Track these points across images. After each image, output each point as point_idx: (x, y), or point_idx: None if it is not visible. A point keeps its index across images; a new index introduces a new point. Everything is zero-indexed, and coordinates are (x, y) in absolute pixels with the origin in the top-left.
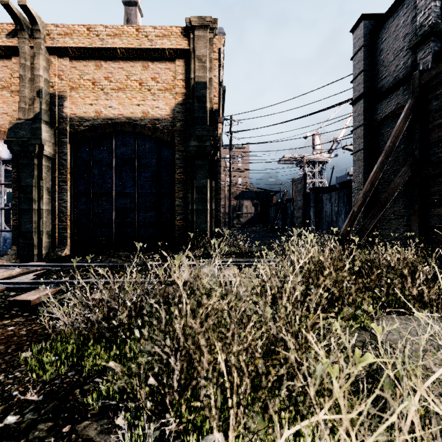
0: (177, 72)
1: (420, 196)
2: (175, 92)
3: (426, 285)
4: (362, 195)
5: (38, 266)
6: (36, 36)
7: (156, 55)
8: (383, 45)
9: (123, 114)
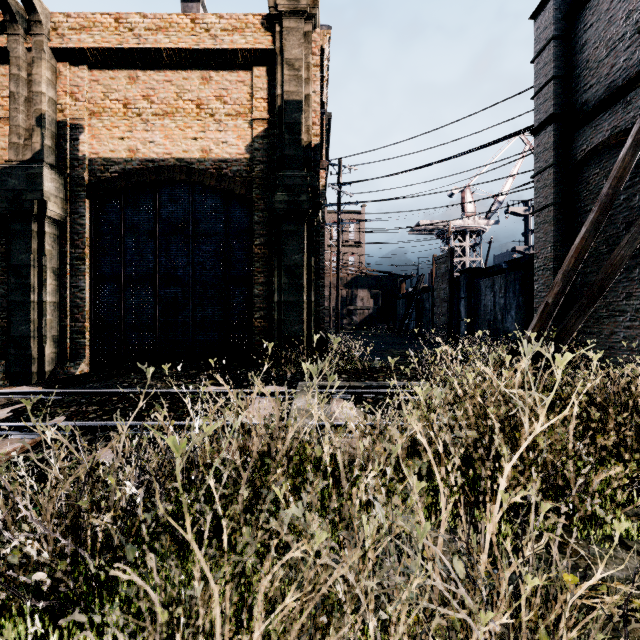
0: (255, 86)
1: None
2: (252, 118)
3: None
4: (561, 277)
5: (24, 395)
6: (36, 32)
7: (222, 60)
8: (588, 35)
9: (172, 153)
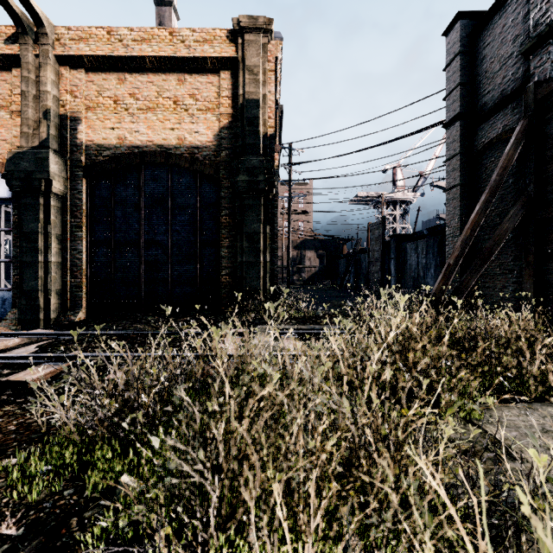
0: (221, 87)
1: (536, 245)
2: (219, 112)
3: (550, 362)
4: (460, 244)
5: (42, 335)
6: (43, 42)
7: (195, 66)
8: (486, 52)
9: (154, 140)
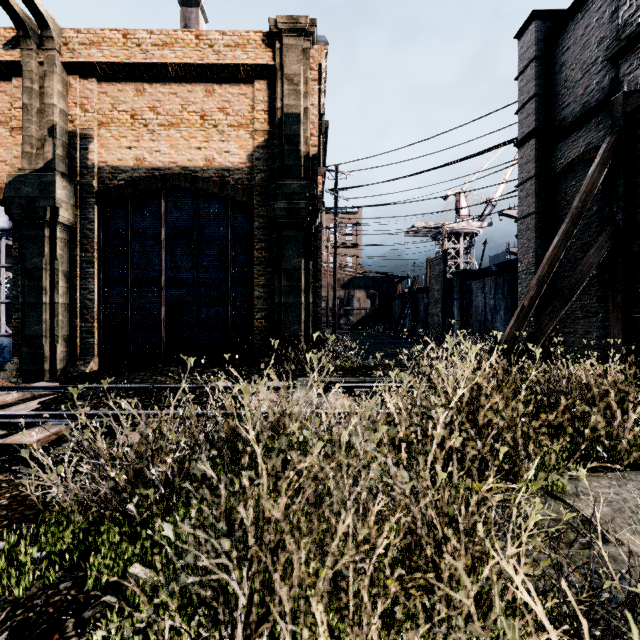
0: (256, 99)
1: (625, 283)
2: (253, 129)
3: None
4: (535, 282)
5: (46, 389)
6: (48, 47)
7: (225, 74)
8: (565, 57)
9: (177, 162)
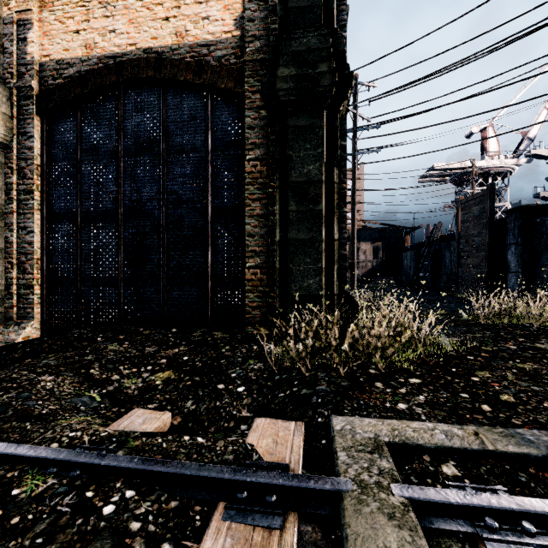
0: None
1: None
2: None
3: None
4: None
5: None
6: None
7: None
8: None
9: (137, 42)
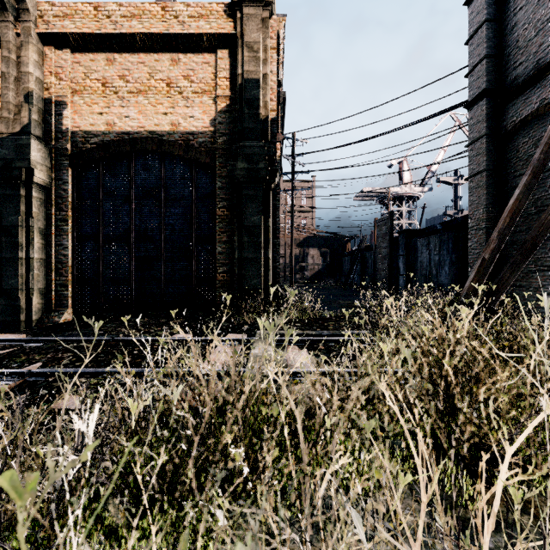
0: (218, 67)
1: None
2: (216, 95)
3: None
4: (496, 235)
5: (8, 342)
6: (24, 19)
7: (190, 44)
8: (517, 18)
9: (145, 126)
